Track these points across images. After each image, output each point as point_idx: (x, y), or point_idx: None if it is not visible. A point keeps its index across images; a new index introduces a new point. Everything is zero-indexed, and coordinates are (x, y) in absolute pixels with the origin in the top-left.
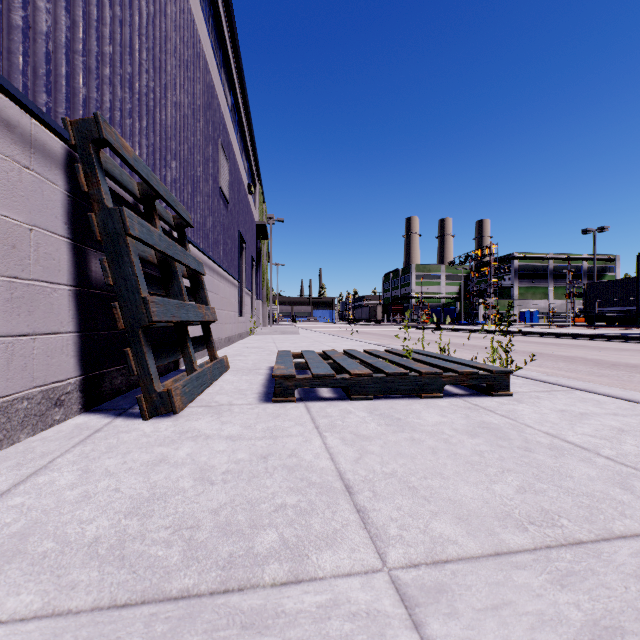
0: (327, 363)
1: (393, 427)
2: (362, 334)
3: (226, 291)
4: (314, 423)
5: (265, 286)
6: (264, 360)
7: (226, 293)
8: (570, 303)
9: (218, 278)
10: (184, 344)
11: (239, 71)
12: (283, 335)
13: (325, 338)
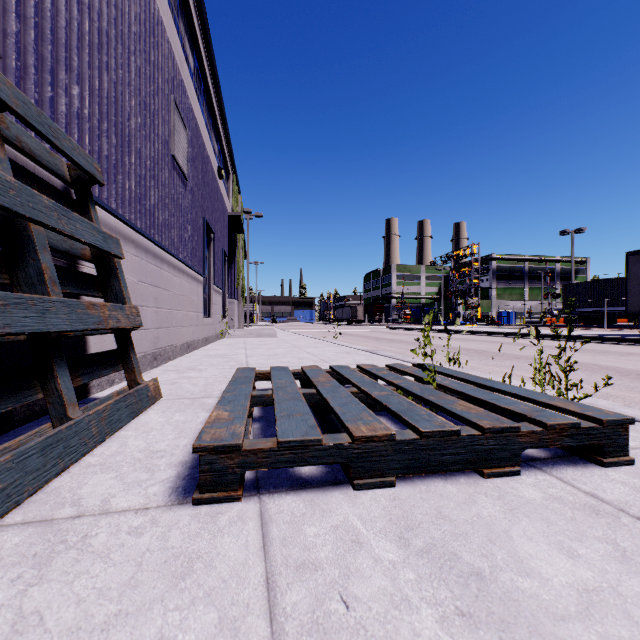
0: (307, 394)
1: (487, 636)
2: (345, 336)
3: (184, 287)
4: (270, 616)
5: (240, 284)
6: (222, 378)
7: (184, 289)
8: (551, 304)
9: (170, 270)
10: (47, 372)
11: (204, 29)
12: (258, 338)
13: (305, 342)
